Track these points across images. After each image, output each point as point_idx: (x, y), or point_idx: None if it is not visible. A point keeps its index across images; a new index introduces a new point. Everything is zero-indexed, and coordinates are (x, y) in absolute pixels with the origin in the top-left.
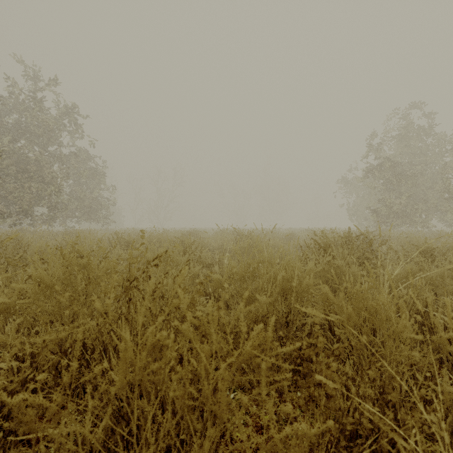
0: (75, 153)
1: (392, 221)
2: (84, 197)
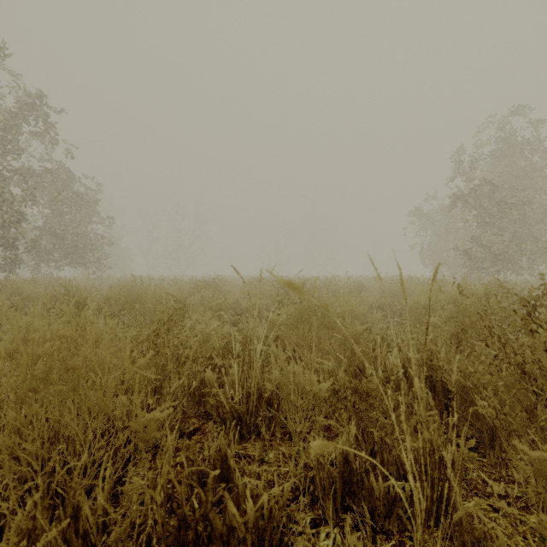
0: (46, 168)
1: (490, 267)
2: (66, 233)
